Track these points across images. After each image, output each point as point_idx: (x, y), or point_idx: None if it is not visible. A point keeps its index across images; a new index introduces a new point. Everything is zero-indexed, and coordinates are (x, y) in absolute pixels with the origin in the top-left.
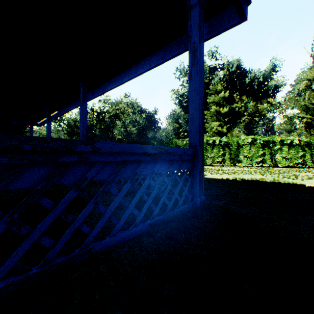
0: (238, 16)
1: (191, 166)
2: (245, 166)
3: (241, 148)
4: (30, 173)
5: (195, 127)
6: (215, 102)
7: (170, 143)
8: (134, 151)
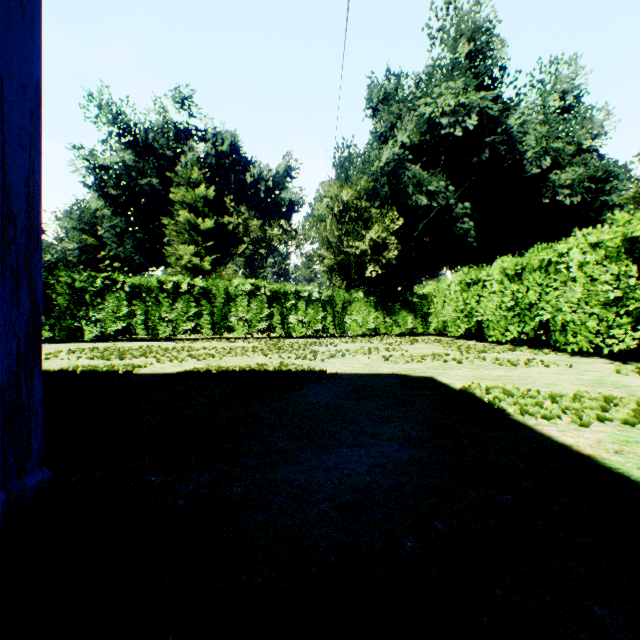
0: None
1: None
2: (242, 338)
3: (233, 302)
4: None
5: None
6: (189, 204)
7: (51, 283)
8: None
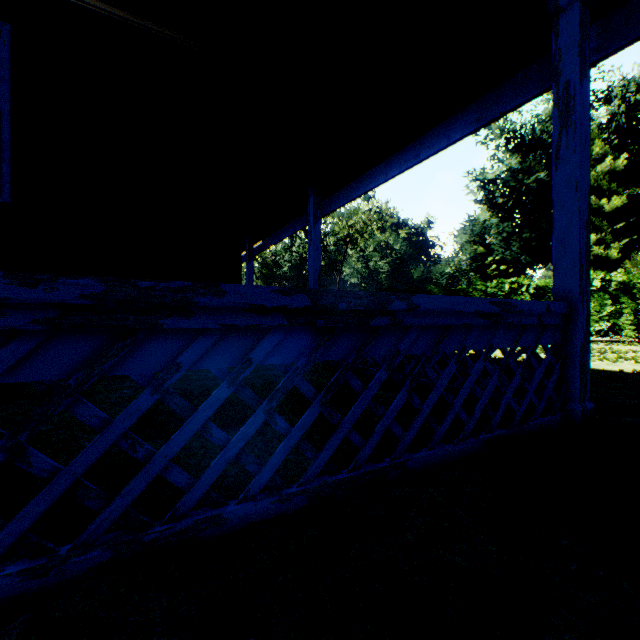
0: None
1: (560, 338)
2: None
3: None
4: (340, 341)
5: (568, 258)
6: None
7: (469, 291)
8: (463, 310)
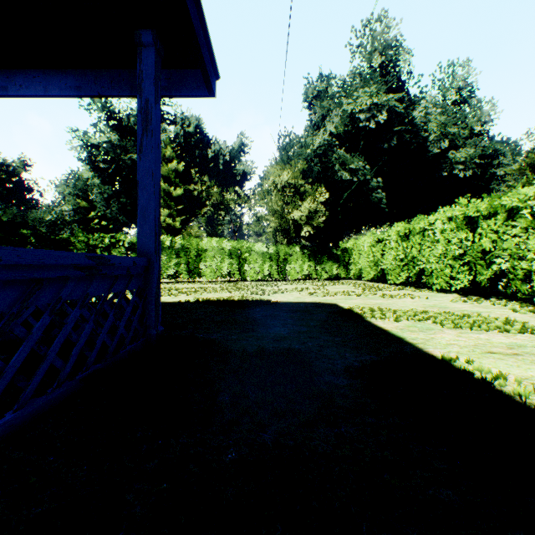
0: (205, 87)
1: (143, 284)
2: (209, 281)
3: (203, 255)
4: None
5: (148, 226)
6: (163, 176)
7: (72, 241)
8: (59, 263)
